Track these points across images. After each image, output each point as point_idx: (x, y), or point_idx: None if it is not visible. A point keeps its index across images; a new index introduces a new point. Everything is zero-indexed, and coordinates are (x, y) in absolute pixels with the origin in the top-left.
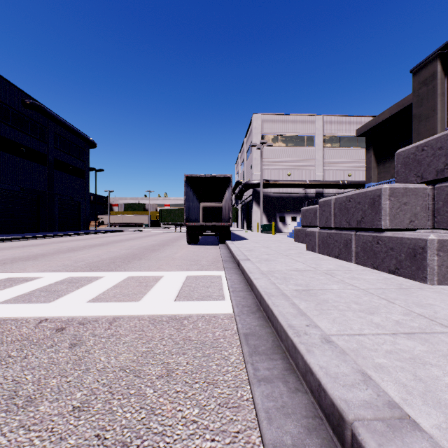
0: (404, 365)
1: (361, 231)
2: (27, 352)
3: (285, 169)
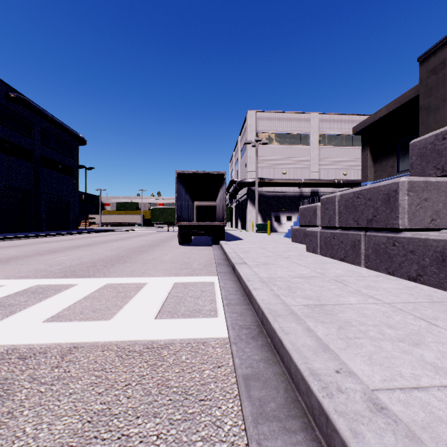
0: None
1: (372, 231)
2: None
3: (281, 167)
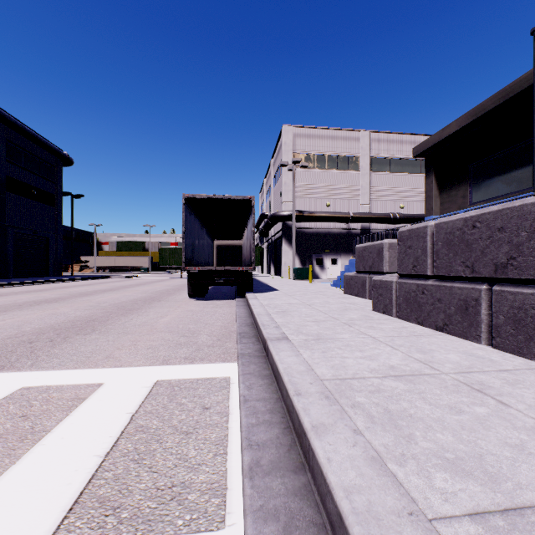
0: None
1: (505, 284)
2: None
3: (324, 197)
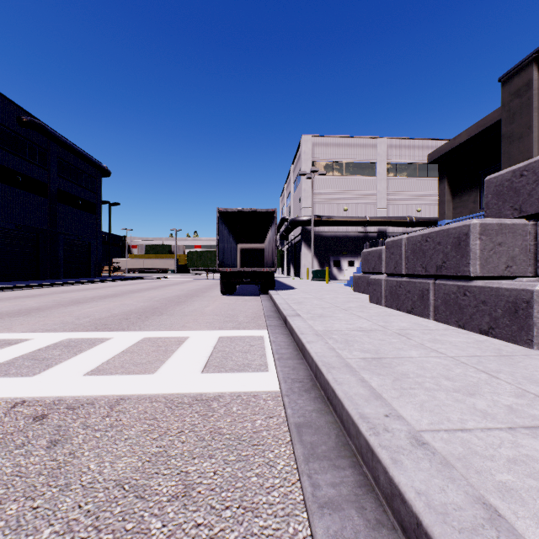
0: None
1: (442, 279)
2: None
3: (341, 202)
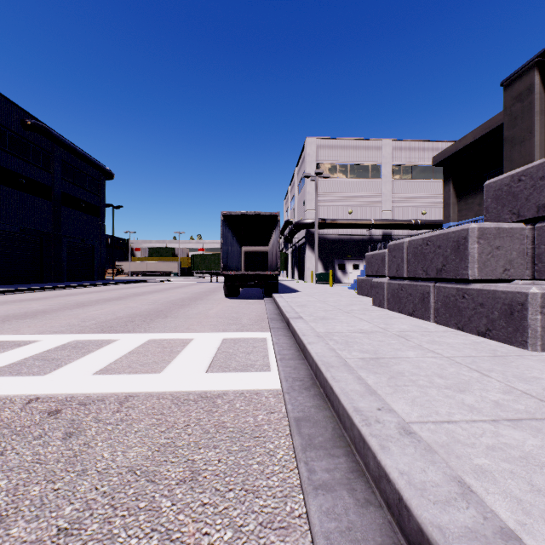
0: (515, 469)
1: (442, 282)
2: (6, 445)
3: (346, 205)
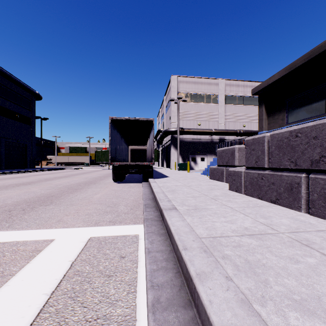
0: None
1: (318, 173)
2: None
3: (196, 120)
